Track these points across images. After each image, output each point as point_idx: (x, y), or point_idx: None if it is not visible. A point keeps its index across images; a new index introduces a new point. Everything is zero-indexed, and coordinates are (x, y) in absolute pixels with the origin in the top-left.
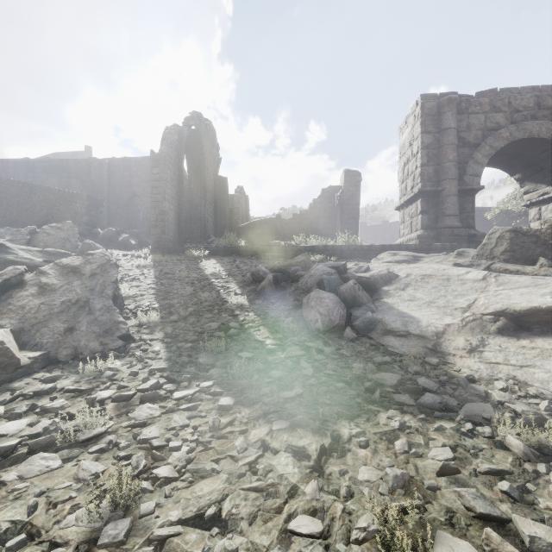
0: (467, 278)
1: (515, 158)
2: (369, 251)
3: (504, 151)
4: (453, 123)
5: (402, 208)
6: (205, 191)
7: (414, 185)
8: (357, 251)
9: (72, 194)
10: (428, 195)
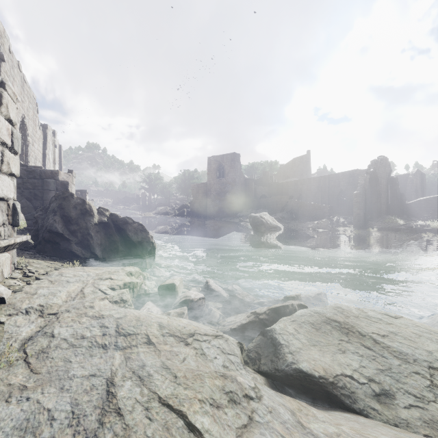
0: None
1: None
2: None
3: None
4: None
5: None
6: (379, 195)
7: None
8: None
9: (323, 206)
10: None
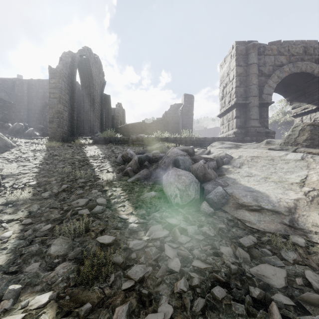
0: (288, 158)
1: (289, 86)
2: (204, 141)
3: (283, 81)
4: (255, 60)
5: (222, 115)
6: (94, 101)
7: (230, 100)
8: (196, 141)
9: None
10: (240, 106)
